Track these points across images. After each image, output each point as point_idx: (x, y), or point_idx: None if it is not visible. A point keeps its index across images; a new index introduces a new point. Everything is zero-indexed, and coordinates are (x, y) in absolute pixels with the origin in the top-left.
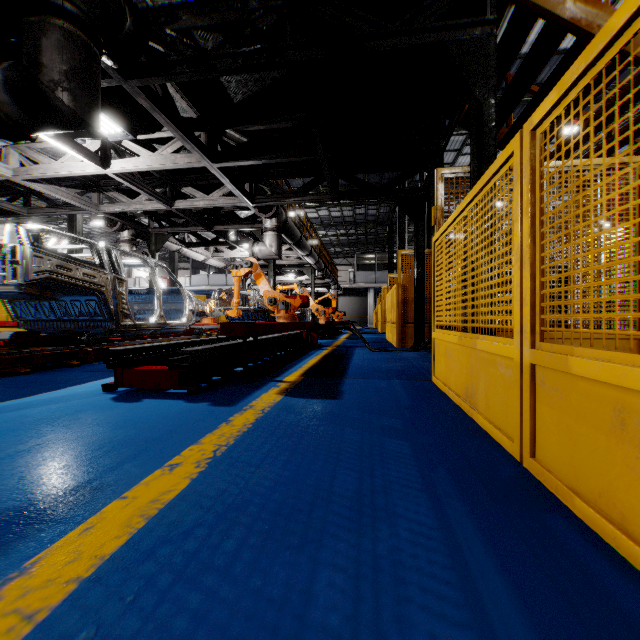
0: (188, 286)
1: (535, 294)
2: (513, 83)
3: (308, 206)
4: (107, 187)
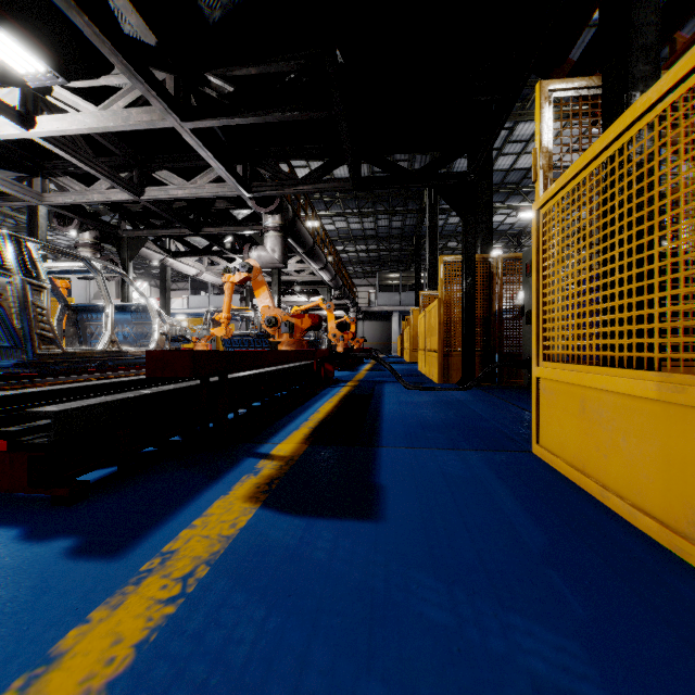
0: (186, 308)
1: None
2: None
3: (323, 215)
4: (54, 170)
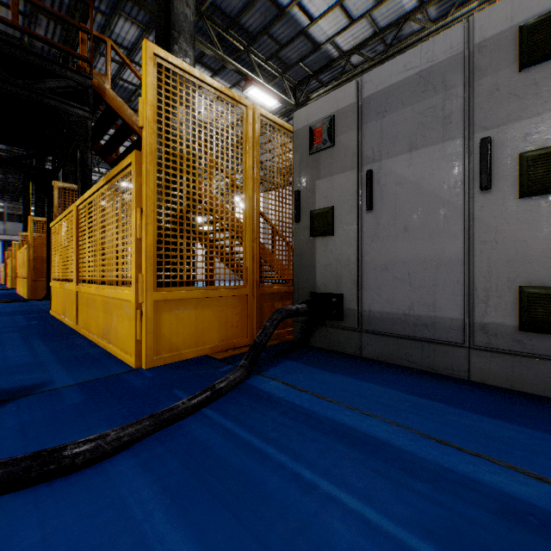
0: None
1: (78, 266)
2: (113, 138)
3: None
4: None
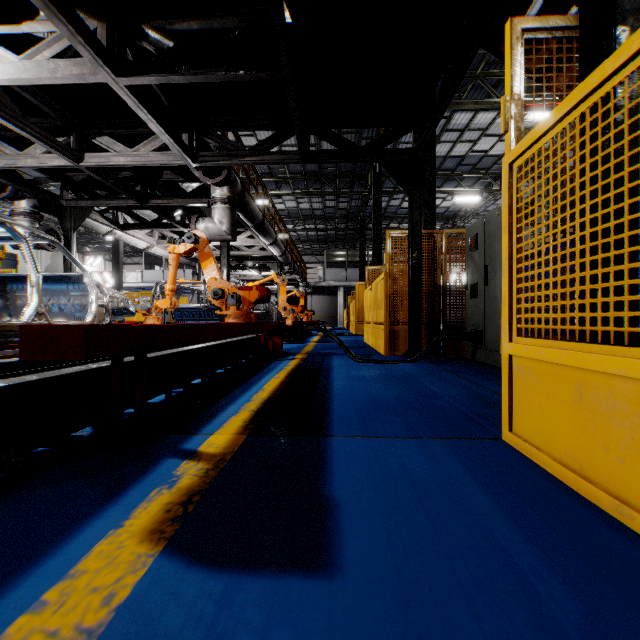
0: (140, 282)
1: None
2: None
3: (274, 194)
4: None
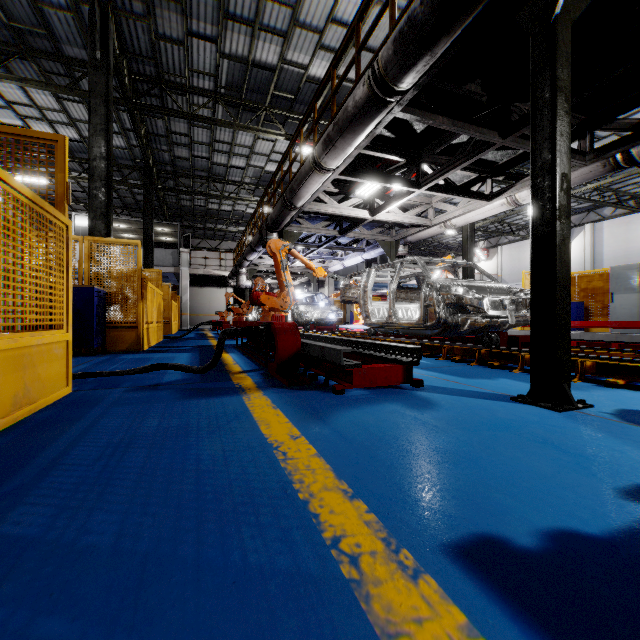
0: None
1: None
2: None
3: None
4: None
